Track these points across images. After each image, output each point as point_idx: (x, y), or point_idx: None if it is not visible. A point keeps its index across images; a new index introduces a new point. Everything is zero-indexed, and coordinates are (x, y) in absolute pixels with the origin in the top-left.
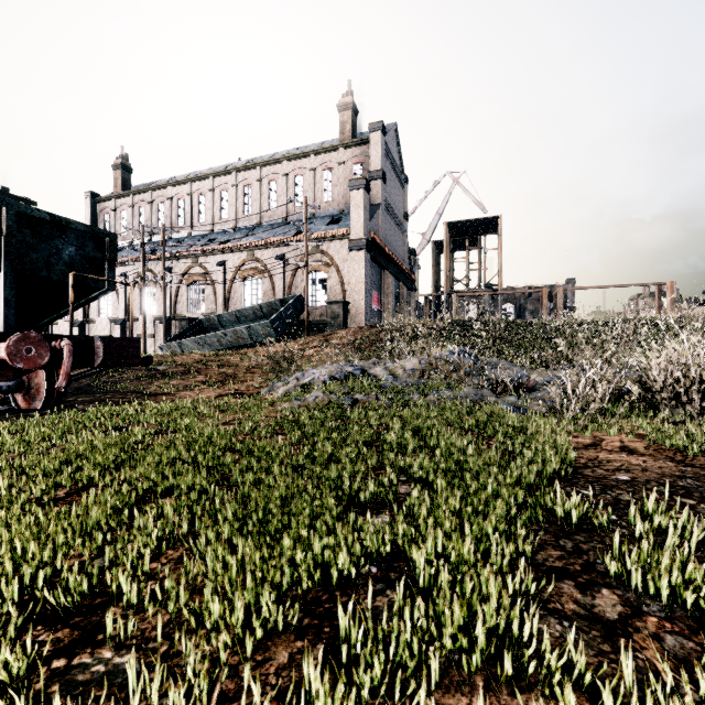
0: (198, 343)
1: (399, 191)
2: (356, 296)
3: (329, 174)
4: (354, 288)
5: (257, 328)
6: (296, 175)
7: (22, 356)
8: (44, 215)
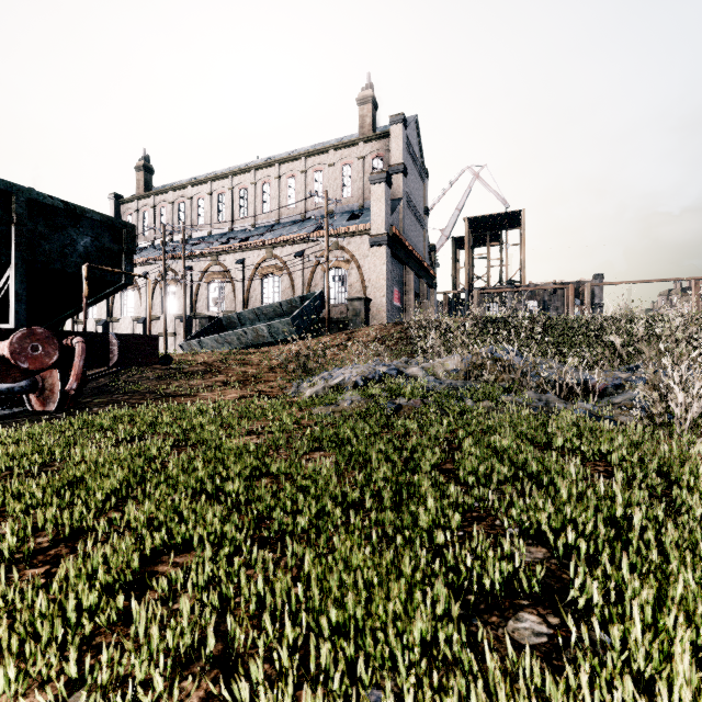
0: (218, 341)
1: (419, 185)
2: (377, 293)
3: (349, 169)
4: (375, 284)
5: (277, 326)
6: (315, 172)
7: (27, 354)
8: (57, 202)
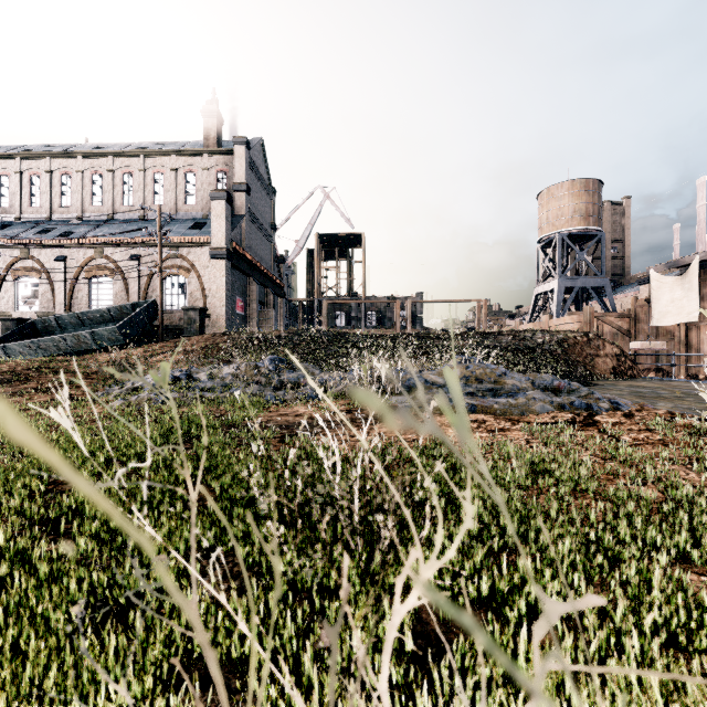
0: (30, 347)
1: (266, 202)
2: (217, 303)
3: (193, 178)
4: (215, 294)
5: (102, 333)
6: (156, 173)
7: None
8: None
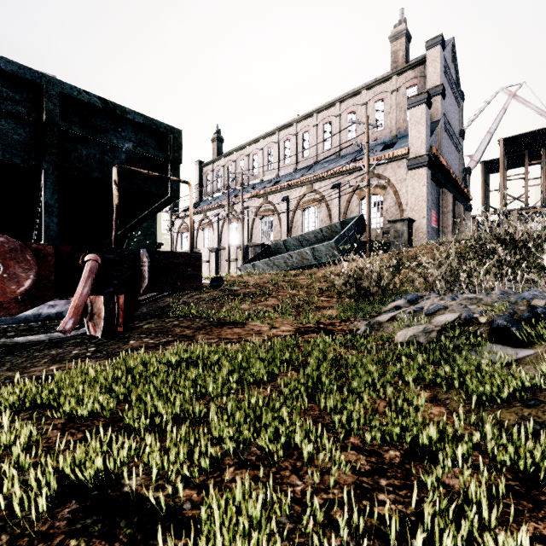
0: (268, 264)
1: (455, 108)
2: (415, 215)
3: (381, 104)
4: (413, 207)
5: (320, 249)
6: (348, 113)
7: None
8: (94, 100)
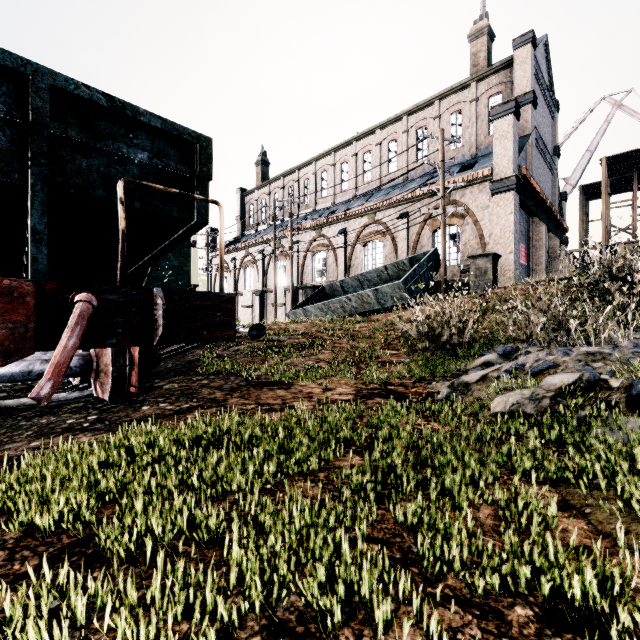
0: (322, 309)
1: (548, 120)
2: (501, 250)
3: (458, 117)
4: (497, 239)
5: (385, 291)
6: (418, 129)
7: None
8: (97, 96)
